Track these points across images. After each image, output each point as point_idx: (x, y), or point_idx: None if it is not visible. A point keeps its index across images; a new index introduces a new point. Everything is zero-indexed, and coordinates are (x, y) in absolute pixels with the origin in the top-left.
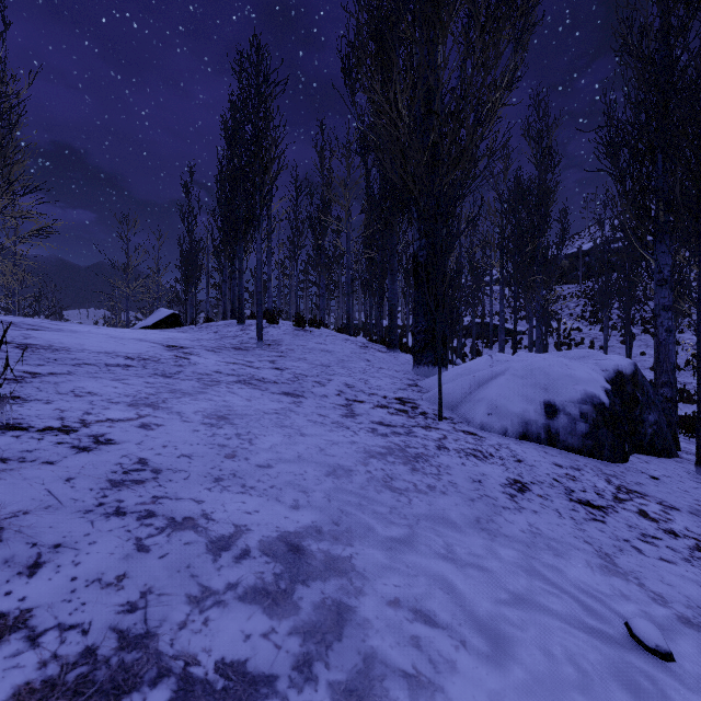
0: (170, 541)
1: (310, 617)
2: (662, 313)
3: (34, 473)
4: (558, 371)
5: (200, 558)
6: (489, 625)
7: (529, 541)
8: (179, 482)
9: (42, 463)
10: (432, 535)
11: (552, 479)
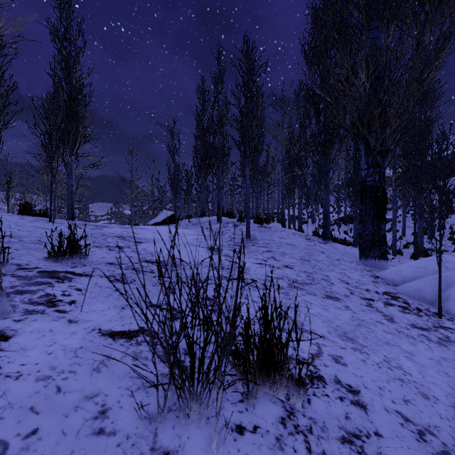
0: None
1: None
2: None
3: None
4: None
5: None
6: None
7: None
8: None
9: (377, 437)
10: None
11: None
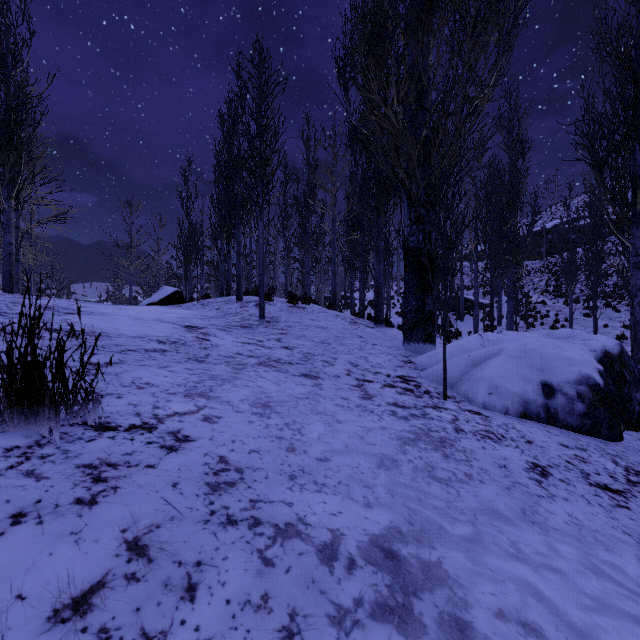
0: (286, 552)
1: (439, 636)
2: (639, 294)
3: (144, 479)
4: (552, 353)
5: (318, 570)
6: (591, 638)
7: (577, 534)
8: (262, 482)
9: (145, 468)
10: (494, 531)
11: (565, 461)
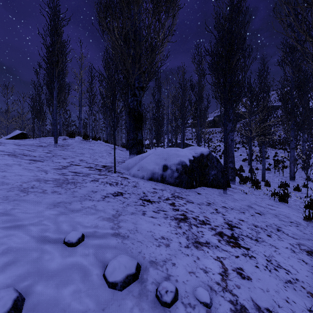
0: None
1: None
2: (229, 133)
3: None
4: (172, 152)
5: None
6: None
7: (78, 209)
8: None
9: None
10: (9, 205)
11: (142, 192)
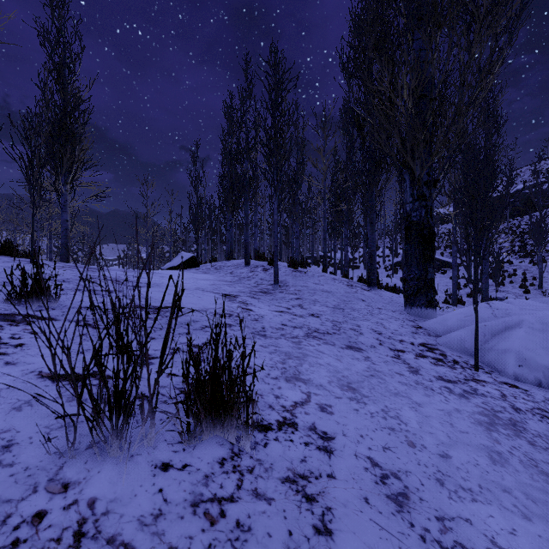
0: None
1: None
2: None
3: (340, 495)
4: None
5: None
6: None
7: None
8: (424, 491)
9: (328, 478)
10: None
11: None
